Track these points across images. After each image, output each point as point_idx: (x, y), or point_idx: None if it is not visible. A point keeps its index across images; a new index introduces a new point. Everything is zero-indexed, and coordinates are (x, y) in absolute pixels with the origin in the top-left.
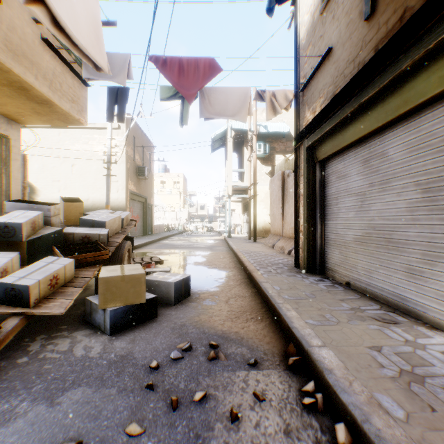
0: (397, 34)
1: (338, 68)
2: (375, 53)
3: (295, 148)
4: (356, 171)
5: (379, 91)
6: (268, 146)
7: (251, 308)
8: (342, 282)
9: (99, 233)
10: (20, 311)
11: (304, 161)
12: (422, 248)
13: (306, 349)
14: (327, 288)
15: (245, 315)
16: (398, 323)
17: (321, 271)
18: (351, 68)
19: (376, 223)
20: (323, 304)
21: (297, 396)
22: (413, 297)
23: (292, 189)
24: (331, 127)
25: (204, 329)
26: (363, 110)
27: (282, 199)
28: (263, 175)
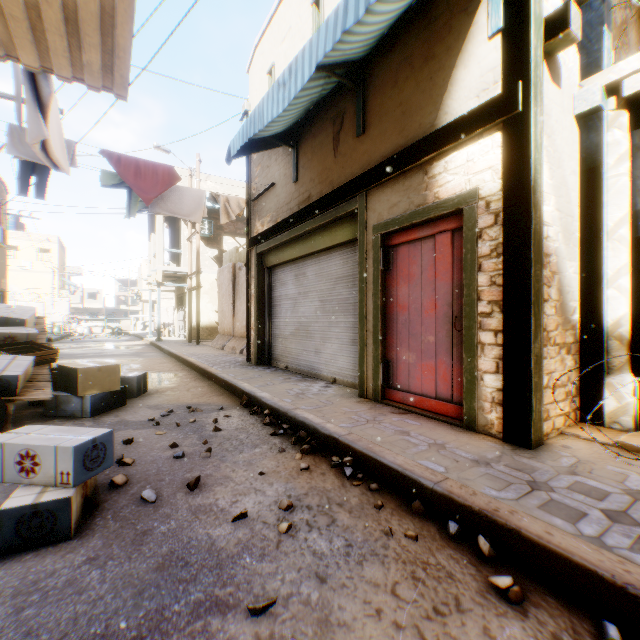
0: (306, 208)
1: (279, 202)
2: (298, 208)
3: (247, 250)
4: (292, 282)
5: (301, 234)
6: (215, 224)
7: (212, 391)
8: (283, 367)
9: (30, 332)
10: (9, 398)
11: (255, 265)
12: (321, 335)
13: (253, 395)
14: (272, 372)
15: (208, 395)
16: (307, 381)
17: (269, 362)
18: (287, 208)
19: (302, 320)
20: (267, 379)
21: (248, 413)
22: (317, 366)
23: (244, 284)
24: (275, 245)
25: (177, 404)
26: (294, 241)
27: (233, 294)
28: (207, 259)
